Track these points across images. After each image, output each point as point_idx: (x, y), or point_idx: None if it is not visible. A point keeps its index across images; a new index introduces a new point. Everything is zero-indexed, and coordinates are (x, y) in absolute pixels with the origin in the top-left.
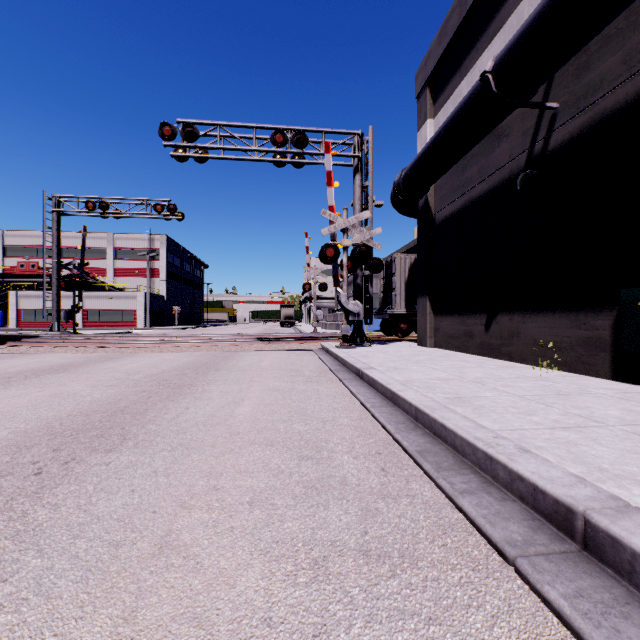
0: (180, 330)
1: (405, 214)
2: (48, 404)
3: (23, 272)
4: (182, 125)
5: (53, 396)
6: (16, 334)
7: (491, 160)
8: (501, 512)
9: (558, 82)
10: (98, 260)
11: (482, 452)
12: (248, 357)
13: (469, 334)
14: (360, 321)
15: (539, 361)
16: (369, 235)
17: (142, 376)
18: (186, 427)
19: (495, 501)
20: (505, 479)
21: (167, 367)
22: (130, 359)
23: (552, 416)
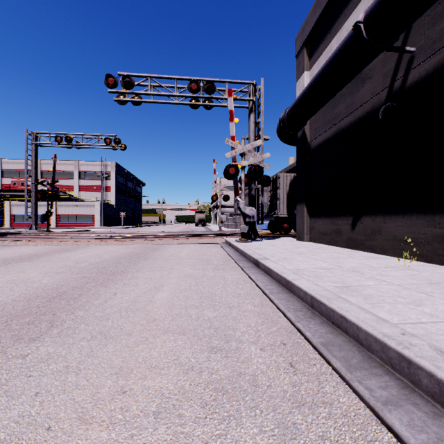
0: (125, 229)
1: (287, 143)
2: (1, 289)
3: (15, 188)
4: (122, 76)
5: (9, 282)
6: (5, 231)
7: (356, 98)
8: (443, 438)
9: (415, 31)
10: (68, 180)
11: (395, 352)
12: (171, 249)
13: (338, 232)
14: (254, 222)
15: (403, 254)
16: (261, 158)
17: (87, 264)
18: (110, 313)
19: (428, 418)
20: (431, 388)
21: (108, 257)
22: (82, 250)
23: (440, 307)
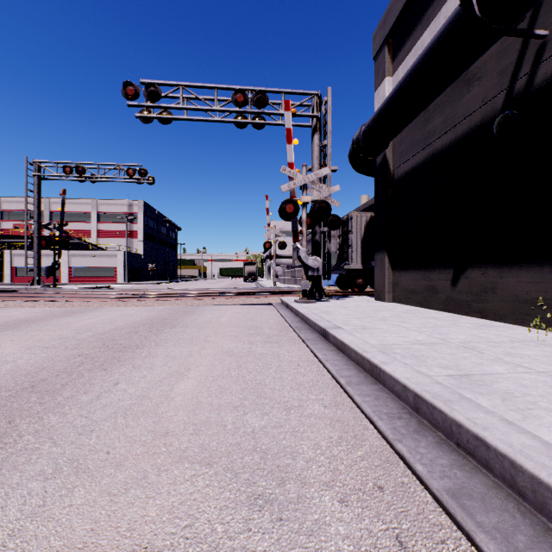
0: (154, 285)
1: (362, 172)
2: None
3: (18, 234)
4: (145, 84)
5: None
6: None
7: (459, 107)
8: None
9: (548, 7)
10: (83, 223)
11: None
12: (208, 312)
13: (432, 289)
14: (318, 276)
15: (536, 322)
16: (328, 191)
17: (90, 334)
18: (98, 419)
19: None
20: None
21: (123, 323)
22: (91, 314)
23: None
